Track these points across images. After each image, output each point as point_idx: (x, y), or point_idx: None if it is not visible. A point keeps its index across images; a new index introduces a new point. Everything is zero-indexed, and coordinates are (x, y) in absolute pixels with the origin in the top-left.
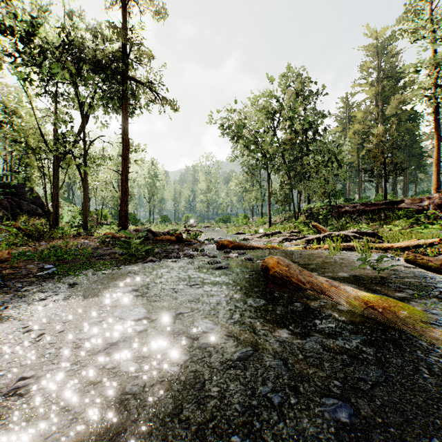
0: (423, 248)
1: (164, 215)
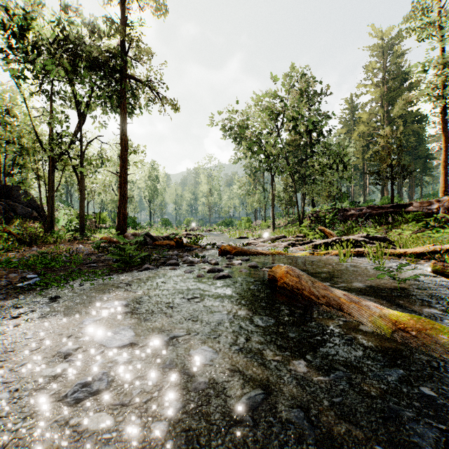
0: (439, 255)
1: (164, 219)
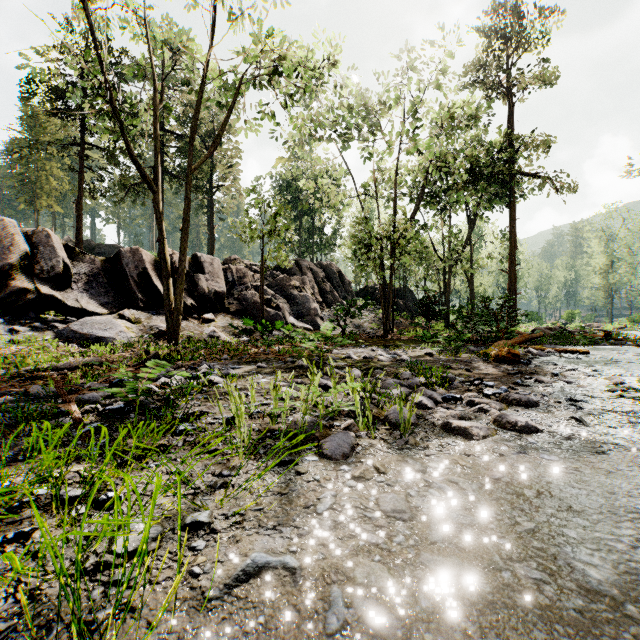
0: None
1: (530, 312)
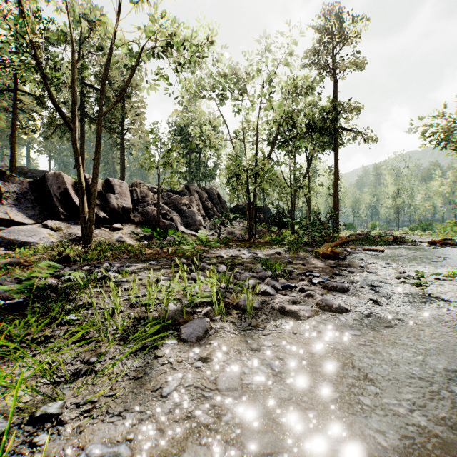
0: None
1: (348, 223)
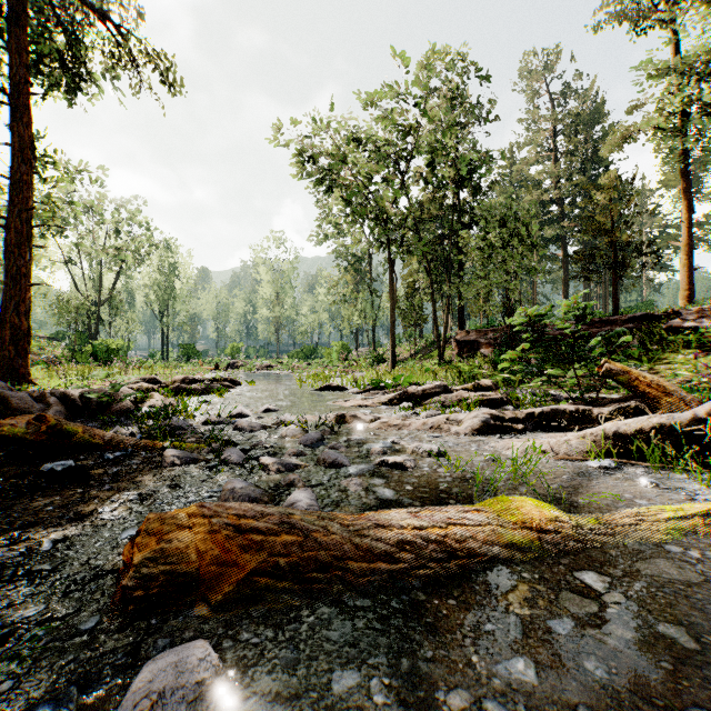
0: None
1: (187, 345)
